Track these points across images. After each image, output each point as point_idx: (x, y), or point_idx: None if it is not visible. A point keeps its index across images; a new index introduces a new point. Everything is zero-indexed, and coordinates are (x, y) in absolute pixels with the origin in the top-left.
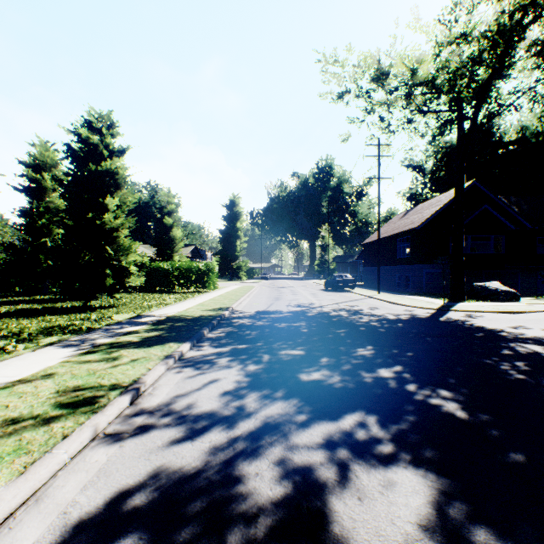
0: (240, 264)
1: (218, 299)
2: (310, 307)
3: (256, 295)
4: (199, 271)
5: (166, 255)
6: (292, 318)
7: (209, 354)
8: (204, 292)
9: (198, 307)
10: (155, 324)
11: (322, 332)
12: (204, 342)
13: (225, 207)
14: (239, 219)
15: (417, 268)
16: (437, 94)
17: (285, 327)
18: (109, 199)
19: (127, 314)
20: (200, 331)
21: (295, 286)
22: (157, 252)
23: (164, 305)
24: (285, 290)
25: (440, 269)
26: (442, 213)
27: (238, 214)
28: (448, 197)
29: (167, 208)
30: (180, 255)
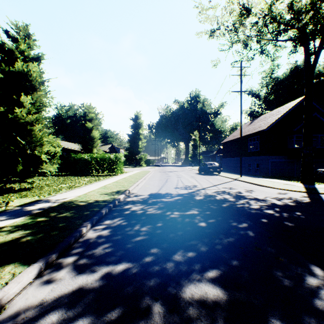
0: (141, 156)
1: (120, 182)
2: (195, 189)
3: (150, 178)
4: (110, 160)
5: (87, 149)
6: (183, 203)
7: (53, 303)
8: (113, 175)
9: (99, 190)
10: (36, 215)
11: (224, 229)
12: (70, 255)
13: (132, 120)
14: (140, 128)
15: (265, 158)
16: (287, 26)
17: (178, 218)
18: (23, 97)
19: (31, 197)
20: (77, 229)
21: (177, 170)
22: (81, 147)
23: (73, 187)
24: (171, 173)
25: (281, 158)
26: (282, 119)
27: (140, 124)
28: (286, 108)
29: (89, 116)
30: (98, 149)
